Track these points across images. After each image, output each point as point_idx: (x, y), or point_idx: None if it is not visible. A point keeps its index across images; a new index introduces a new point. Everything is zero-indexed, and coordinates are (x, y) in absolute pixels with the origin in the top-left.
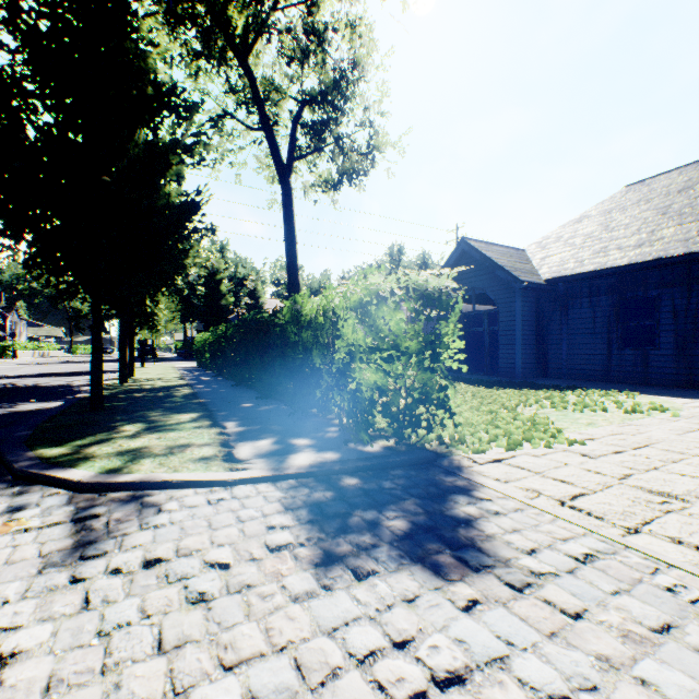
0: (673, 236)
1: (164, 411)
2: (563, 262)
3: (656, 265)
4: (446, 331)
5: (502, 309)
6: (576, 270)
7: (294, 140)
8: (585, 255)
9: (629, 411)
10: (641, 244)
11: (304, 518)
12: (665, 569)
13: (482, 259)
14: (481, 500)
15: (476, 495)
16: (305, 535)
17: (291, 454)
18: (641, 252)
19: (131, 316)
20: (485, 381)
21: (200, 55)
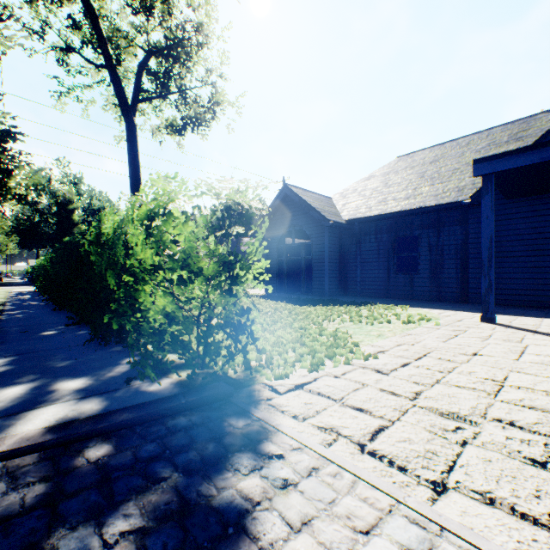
0: (428, 192)
1: None
2: (357, 208)
3: (419, 212)
4: (251, 251)
5: (315, 242)
6: (366, 214)
7: (139, 83)
8: (373, 203)
9: (406, 322)
10: (409, 197)
11: None
12: None
13: (300, 201)
14: (269, 460)
15: (266, 449)
16: None
17: (32, 410)
18: (409, 203)
19: None
20: (301, 299)
21: None
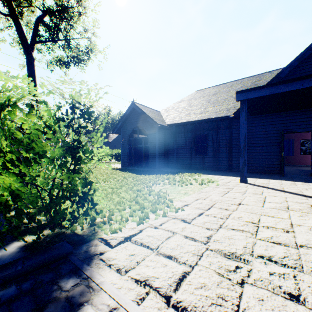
0: (212, 110)
1: None
2: (174, 118)
3: (207, 121)
4: (95, 139)
5: (150, 137)
6: (179, 121)
7: (36, 30)
8: (183, 115)
9: (201, 184)
10: (202, 112)
11: None
12: None
13: (141, 112)
14: None
15: None
16: None
17: None
18: (202, 116)
19: None
20: (142, 171)
21: None
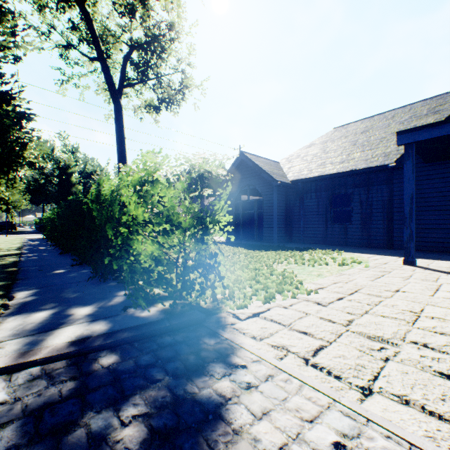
0: (359, 157)
1: None
2: (301, 170)
3: (351, 174)
4: (218, 208)
5: (266, 199)
6: (308, 175)
7: (124, 72)
8: (313, 166)
9: (341, 264)
10: (343, 161)
11: (0, 446)
12: None
13: (253, 166)
14: (236, 369)
15: (233, 361)
16: None
17: (57, 329)
18: (343, 166)
19: None
20: (255, 245)
21: None
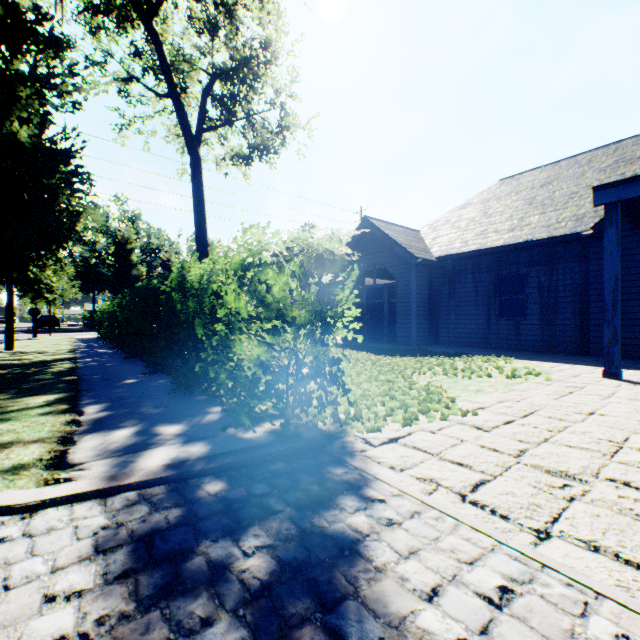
0: (538, 222)
1: (16, 393)
2: (451, 242)
3: (526, 247)
4: (340, 299)
5: (400, 283)
6: (461, 249)
7: (204, 111)
8: (469, 236)
9: (510, 376)
10: (513, 228)
11: (116, 569)
12: (596, 603)
13: (382, 236)
14: (372, 503)
15: (368, 494)
16: (99, 612)
17: (147, 450)
18: (514, 235)
19: (10, 282)
20: (385, 349)
21: (99, 10)
